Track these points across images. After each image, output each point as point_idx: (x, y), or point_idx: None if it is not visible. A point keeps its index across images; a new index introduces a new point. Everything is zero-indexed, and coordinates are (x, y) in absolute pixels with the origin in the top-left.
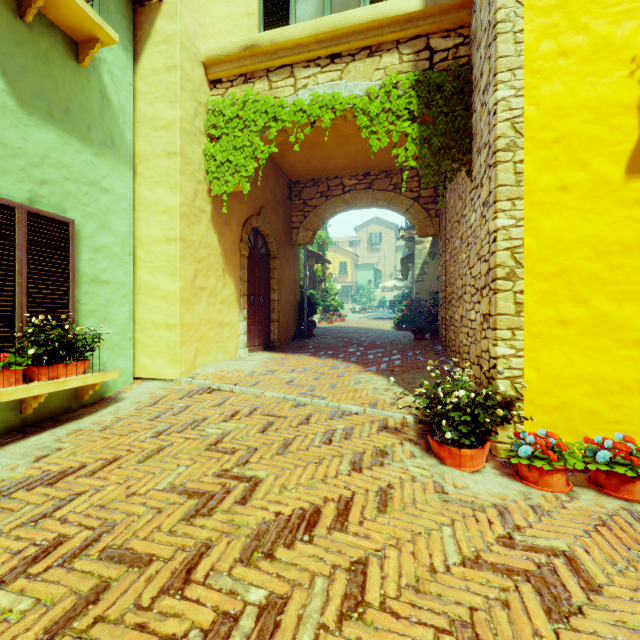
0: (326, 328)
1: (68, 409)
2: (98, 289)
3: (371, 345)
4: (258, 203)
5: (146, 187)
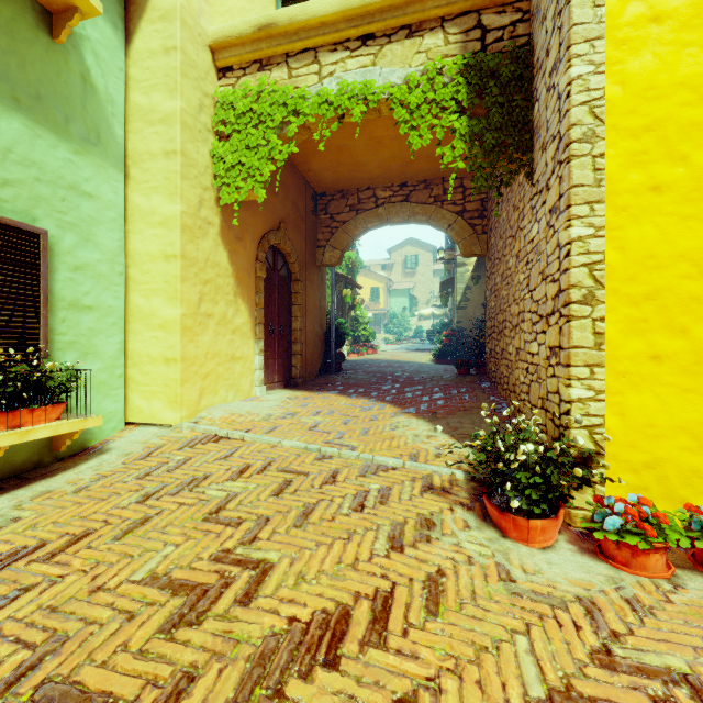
0: (356, 361)
1: (39, 463)
2: (79, 316)
3: (408, 381)
4: (277, 216)
5: (140, 193)
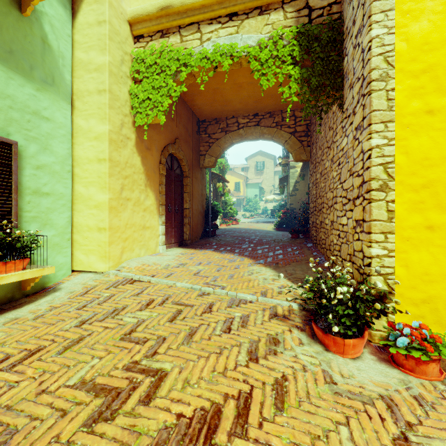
0: (225, 229)
1: (12, 298)
2: (40, 199)
3: (259, 242)
4: (174, 135)
5: (82, 118)
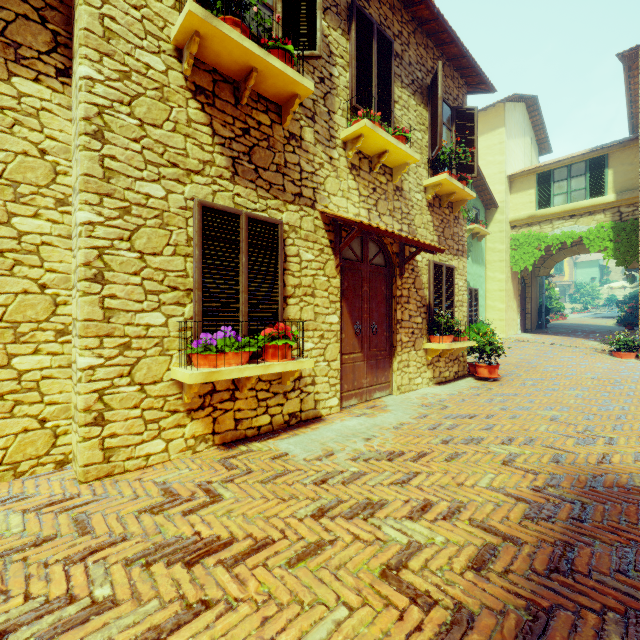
0: (553, 324)
1: None
2: (480, 308)
3: (591, 332)
4: None
5: (490, 272)
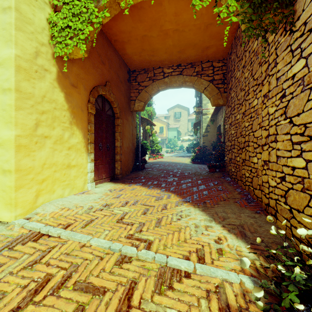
0: (153, 163)
1: None
2: None
3: (182, 176)
4: (104, 78)
5: None
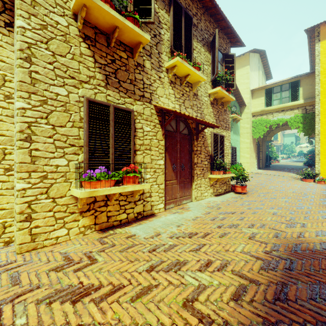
0: (273, 165)
1: None
2: (237, 157)
3: (292, 169)
4: None
5: (242, 138)
